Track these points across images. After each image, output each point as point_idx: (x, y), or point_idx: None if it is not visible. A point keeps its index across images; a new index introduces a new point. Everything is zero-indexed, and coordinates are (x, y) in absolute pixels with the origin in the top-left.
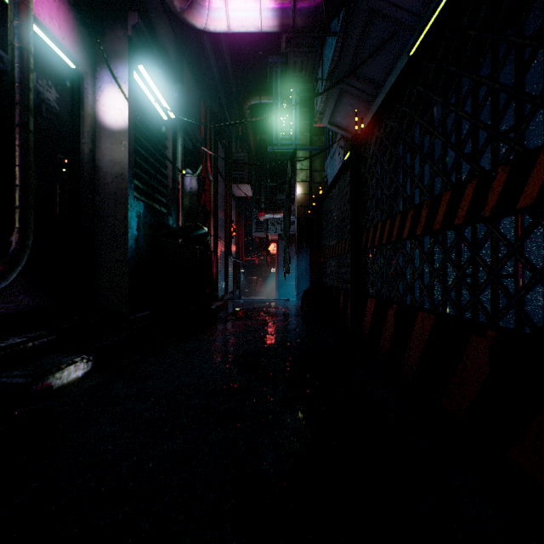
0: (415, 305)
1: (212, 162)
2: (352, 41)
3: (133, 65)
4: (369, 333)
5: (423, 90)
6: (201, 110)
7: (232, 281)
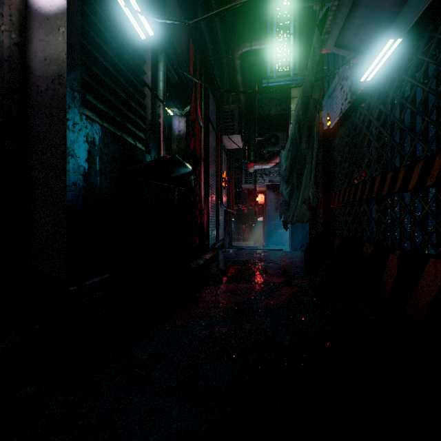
0: None
1: (202, 108)
2: None
3: None
4: None
5: None
6: (189, 50)
7: (223, 229)
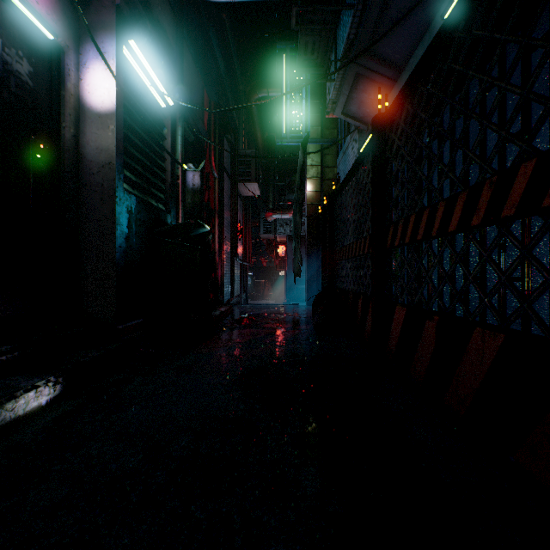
0: (468, 318)
1: (216, 158)
2: (371, 14)
3: (122, 40)
4: (397, 348)
5: (483, 33)
6: (204, 101)
7: (239, 285)
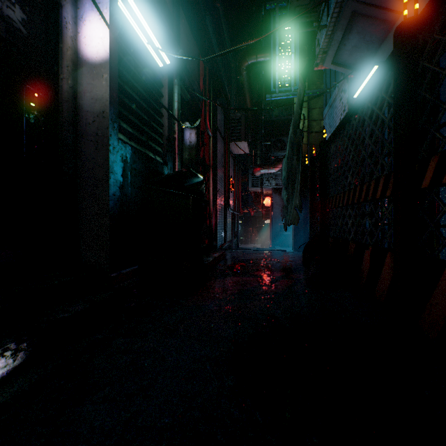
0: None
1: (210, 119)
2: None
3: None
4: None
5: None
6: (199, 67)
7: (230, 231)
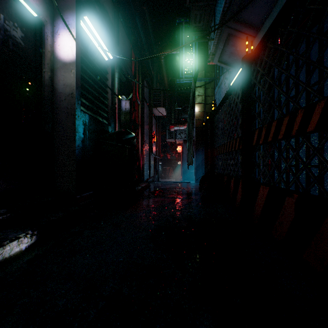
0: (326, 197)
1: (139, 92)
2: None
3: (79, 16)
4: (261, 215)
5: None
6: (132, 57)
7: (153, 170)
